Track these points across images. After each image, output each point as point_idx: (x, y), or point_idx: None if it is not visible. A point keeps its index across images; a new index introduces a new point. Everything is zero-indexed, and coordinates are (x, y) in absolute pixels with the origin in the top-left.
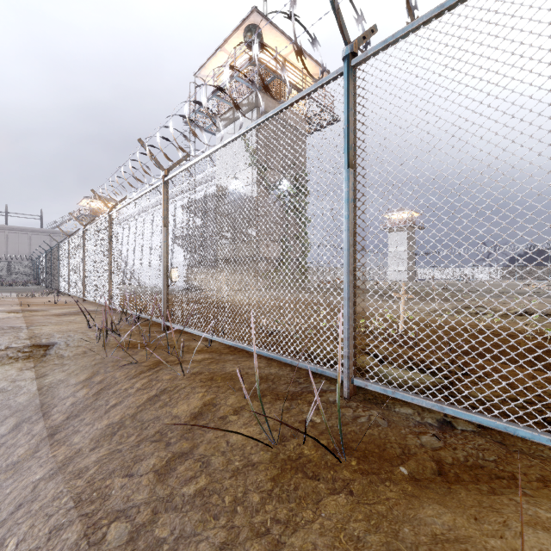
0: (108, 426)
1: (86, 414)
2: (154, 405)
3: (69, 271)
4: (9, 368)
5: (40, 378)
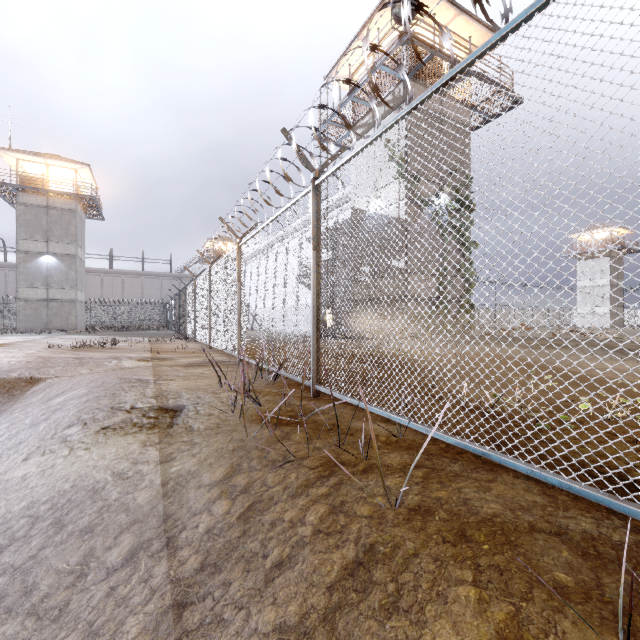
0: (278, 636)
1: (231, 571)
2: (366, 600)
3: (195, 315)
4: (132, 442)
5: (164, 463)
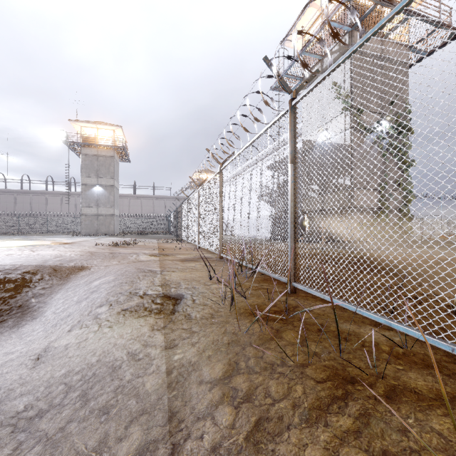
0: None
1: None
2: None
3: (188, 224)
4: (143, 325)
5: (168, 350)
